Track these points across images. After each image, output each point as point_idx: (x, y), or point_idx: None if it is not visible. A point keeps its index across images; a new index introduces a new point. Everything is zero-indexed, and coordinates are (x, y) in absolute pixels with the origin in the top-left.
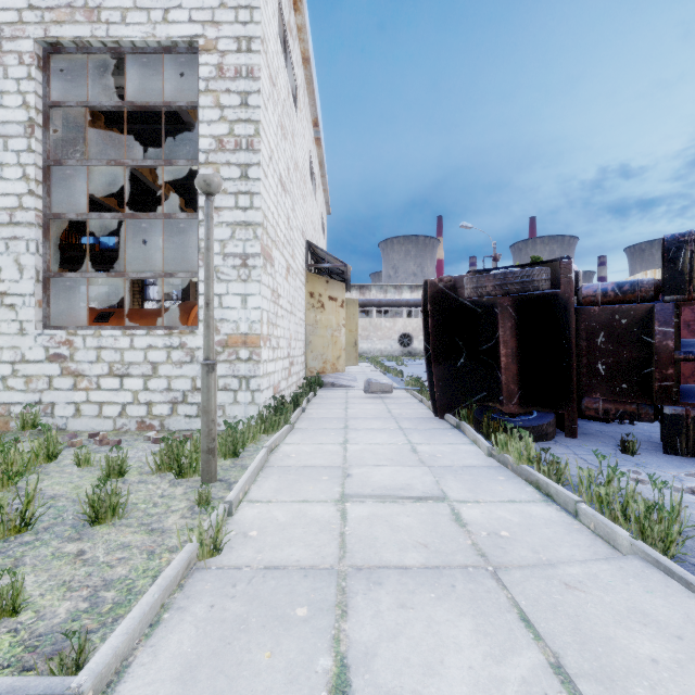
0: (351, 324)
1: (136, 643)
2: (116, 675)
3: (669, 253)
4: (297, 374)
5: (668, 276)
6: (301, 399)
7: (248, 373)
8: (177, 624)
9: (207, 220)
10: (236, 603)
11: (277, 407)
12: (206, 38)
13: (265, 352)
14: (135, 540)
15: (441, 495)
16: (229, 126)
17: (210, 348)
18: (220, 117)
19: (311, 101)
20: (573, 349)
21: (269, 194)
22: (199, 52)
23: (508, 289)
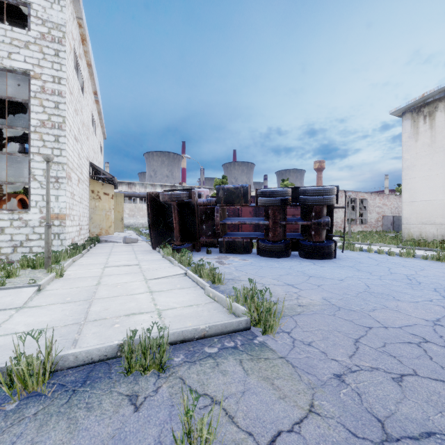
0: (119, 207)
1: (46, 286)
2: (44, 288)
3: (217, 191)
4: (83, 234)
5: (217, 198)
6: (86, 246)
7: (59, 231)
8: (56, 284)
9: (48, 171)
10: (71, 281)
11: (74, 248)
12: (35, 72)
13: (68, 222)
14: (28, 279)
15: (138, 264)
16: (48, 116)
17: (49, 219)
18: (43, 111)
19: (92, 83)
20: (197, 220)
21: (70, 148)
22: (30, 78)
23: (172, 199)
